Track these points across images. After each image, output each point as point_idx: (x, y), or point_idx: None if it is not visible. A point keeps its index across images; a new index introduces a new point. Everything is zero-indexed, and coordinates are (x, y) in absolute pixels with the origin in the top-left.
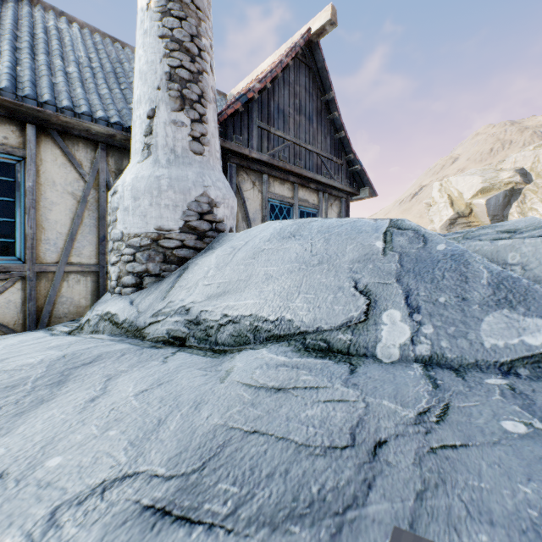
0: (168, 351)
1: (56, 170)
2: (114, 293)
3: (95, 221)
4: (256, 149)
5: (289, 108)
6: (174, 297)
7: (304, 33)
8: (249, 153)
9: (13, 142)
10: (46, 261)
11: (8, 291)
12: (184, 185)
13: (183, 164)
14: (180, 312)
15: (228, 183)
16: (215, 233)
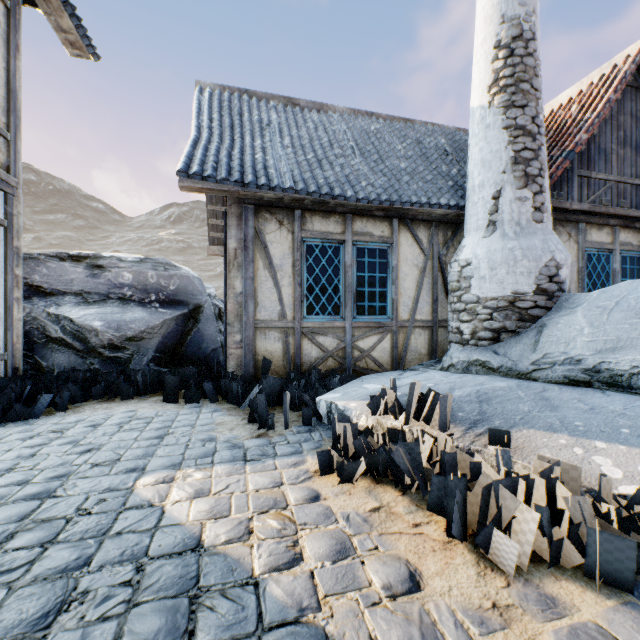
0: (594, 389)
1: (407, 249)
2: (468, 345)
3: (429, 286)
4: (575, 200)
5: (610, 145)
6: (550, 350)
7: (634, 55)
8: (569, 206)
9: (385, 234)
10: (402, 318)
11: (383, 341)
12: (535, 254)
13: (528, 234)
14: (569, 362)
15: (561, 243)
16: (559, 293)
